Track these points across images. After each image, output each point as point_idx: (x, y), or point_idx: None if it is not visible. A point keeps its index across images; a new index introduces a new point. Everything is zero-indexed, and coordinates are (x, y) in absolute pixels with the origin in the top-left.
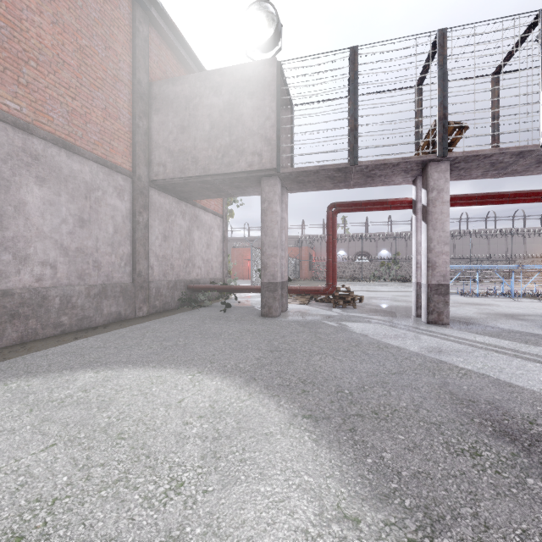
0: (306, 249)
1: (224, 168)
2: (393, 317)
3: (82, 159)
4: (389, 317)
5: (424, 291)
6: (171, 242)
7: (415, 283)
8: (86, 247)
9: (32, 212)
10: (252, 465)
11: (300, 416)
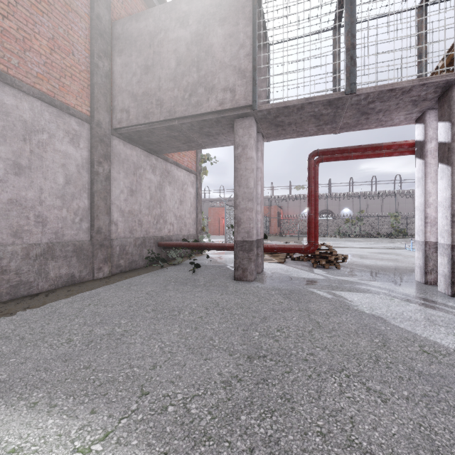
0: (275, 208)
1: (192, 110)
2: (394, 283)
3: (18, 93)
4: (390, 283)
5: (445, 254)
6: (139, 197)
7: (422, 242)
8: (25, 199)
9: None
10: None
11: None
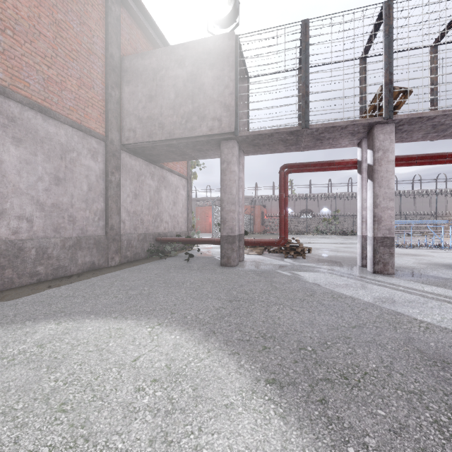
0: (258, 207)
1: (188, 133)
2: (340, 266)
3: (58, 123)
4: (337, 266)
5: (370, 243)
6: (141, 200)
7: (360, 236)
8: (62, 203)
9: (9, 169)
10: None
11: (262, 380)
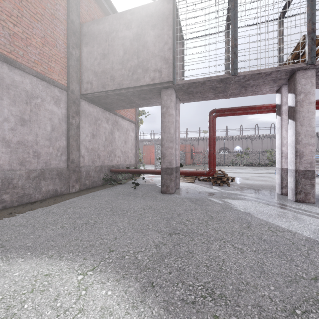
0: (189, 146)
1: (133, 83)
2: (262, 194)
3: (23, 73)
4: (260, 194)
5: (292, 175)
6: (98, 139)
7: (280, 168)
8: (27, 141)
9: None
10: None
11: None
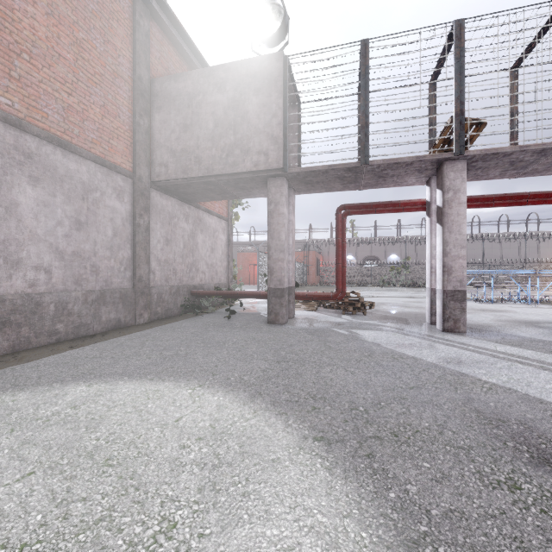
0: (313, 253)
1: (229, 169)
2: (406, 324)
3: (79, 158)
4: (402, 324)
5: (439, 297)
6: (174, 246)
7: (429, 288)
8: (83, 251)
9: (25, 213)
10: (257, 500)
11: (310, 438)
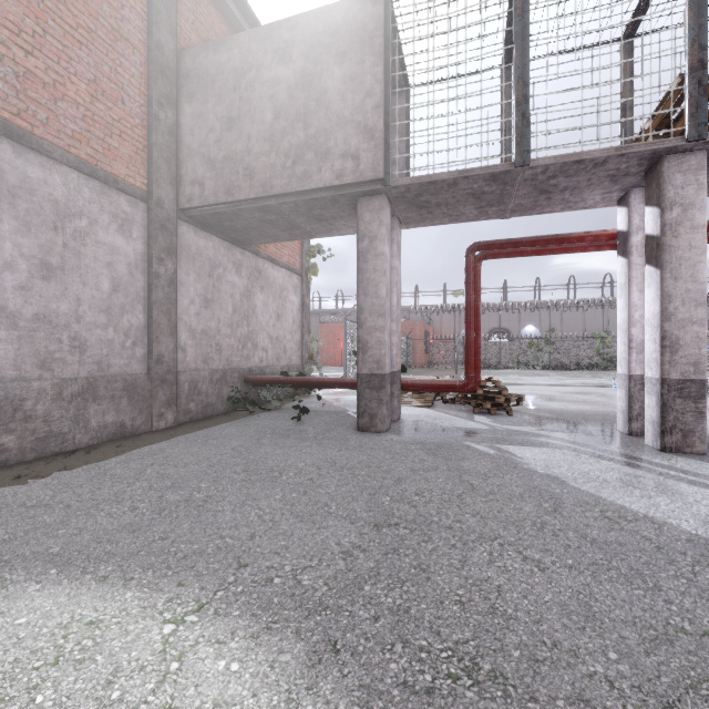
0: (421, 324)
1: (296, 184)
2: (586, 434)
3: (47, 161)
4: (580, 434)
5: (653, 391)
6: (217, 309)
7: (625, 375)
8: (56, 314)
9: None
10: None
11: None
